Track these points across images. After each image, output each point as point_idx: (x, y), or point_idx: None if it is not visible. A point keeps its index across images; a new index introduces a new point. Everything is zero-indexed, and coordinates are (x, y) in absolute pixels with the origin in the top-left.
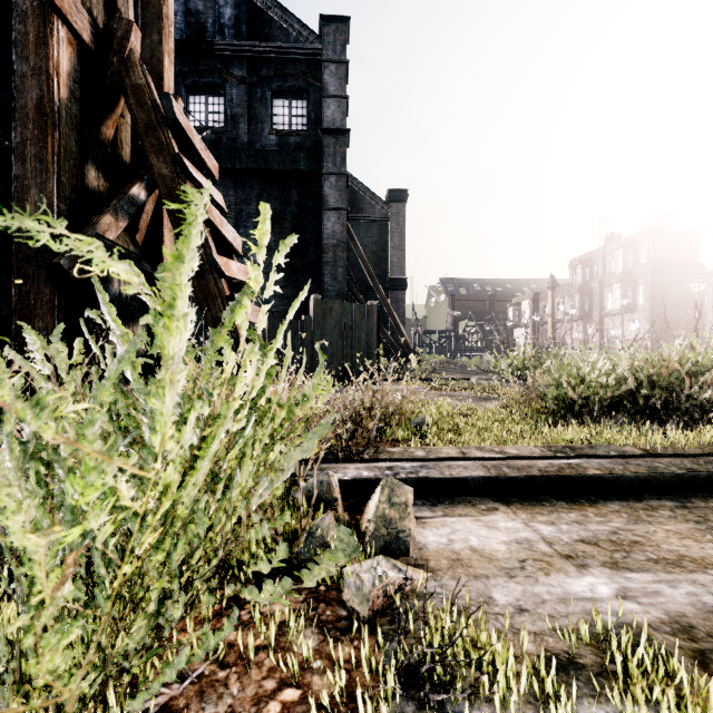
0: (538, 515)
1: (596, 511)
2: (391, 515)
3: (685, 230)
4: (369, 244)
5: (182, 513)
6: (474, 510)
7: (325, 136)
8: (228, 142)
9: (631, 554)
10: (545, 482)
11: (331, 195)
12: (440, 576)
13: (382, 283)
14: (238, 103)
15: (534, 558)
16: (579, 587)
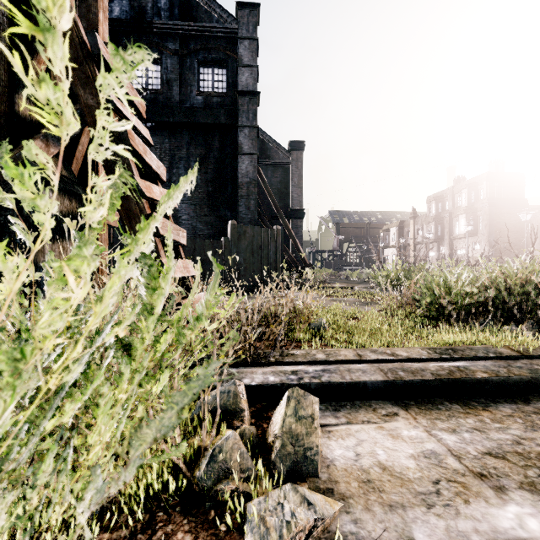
0: (438, 421)
1: (491, 416)
2: (298, 430)
3: (514, 174)
4: (275, 183)
5: None
6: (375, 416)
7: (241, 97)
8: (164, 100)
9: None
10: (438, 386)
11: (245, 143)
12: (352, 506)
13: (285, 213)
14: (172, 70)
15: (447, 478)
16: (507, 521)
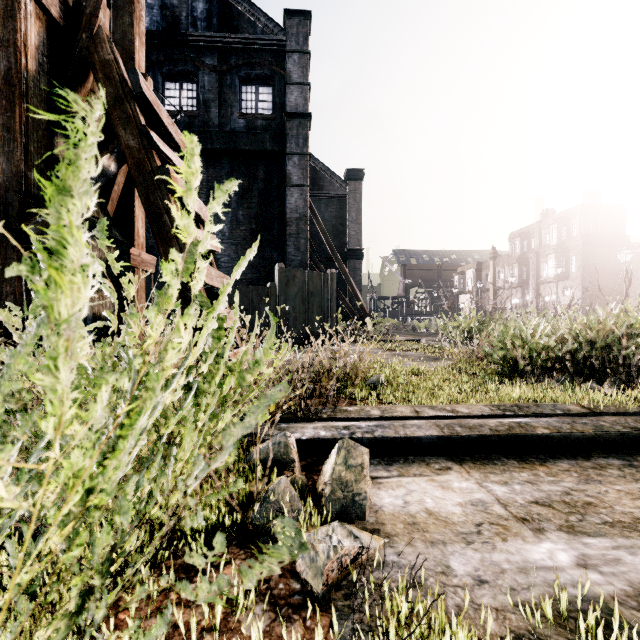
0: (491, 474)
1: (547, 471)
2: (347, 477)
3: (613, 206)
4: (329, 218)
5: (101, 500)
6: (428, 470)
7: (289, 119)
8: (201, 124)
9: (586, 516)
10: (496, 441)
11: (294, 173)
12: (396, 542)
13: (341, 253)
14: (210, 89)
15: (490, 522)
16: (538, 554)
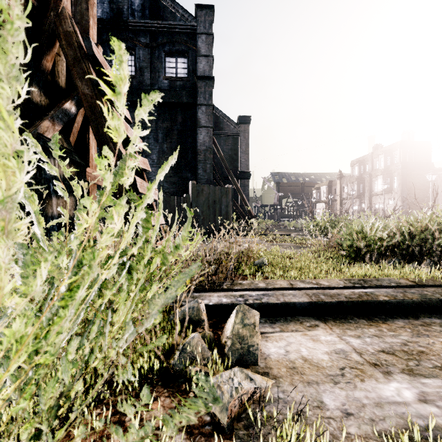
0: (348, 330)
1: (388, 327)
2: (243, 333)
3: (422, 142)
4: (226, 150)
5: (46, 360)
6: (301, 327)
7: (199, 81)
8: (137, 84)
9: (421, 362)
10: (350, 306)
11: (202, 118)
12: (281, 383)
13: (235, 174)
14: (144, 59)
15: (350, 366)
16: (389, 392)
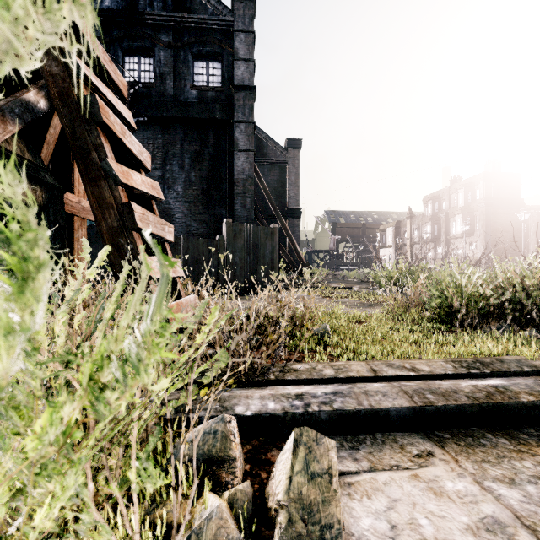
0: (487, 464)
1: None
2: (311, 496)
3: (510, 174)
4: (271, 181)
5: None
6: (405, 457)
7: (236, 91)
8: (157, 94)
9: None
10: (476, 412)
11: (241, 139)
12: None
13: (282, 212)
14: (165, 63)
15: None
16: None
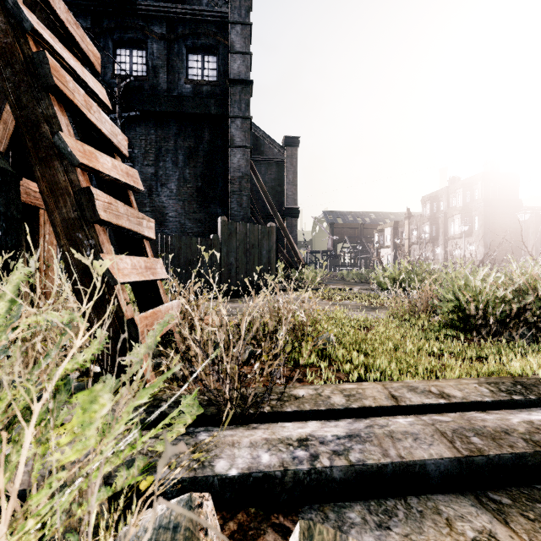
0: None
1: None
2: None
3: (508, 174)
4: (269, 180)
5: None
6: None
7: (232, 86)
8: (150, 88)
9: None
10: (540, 464)
11: (237, 135)
12: None
13: (279, 211)
14: (158, 56)
15: None
16: None
